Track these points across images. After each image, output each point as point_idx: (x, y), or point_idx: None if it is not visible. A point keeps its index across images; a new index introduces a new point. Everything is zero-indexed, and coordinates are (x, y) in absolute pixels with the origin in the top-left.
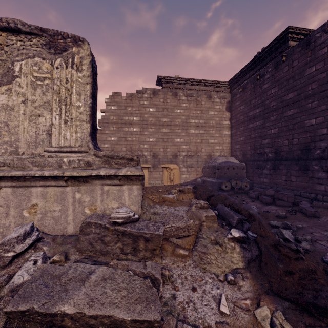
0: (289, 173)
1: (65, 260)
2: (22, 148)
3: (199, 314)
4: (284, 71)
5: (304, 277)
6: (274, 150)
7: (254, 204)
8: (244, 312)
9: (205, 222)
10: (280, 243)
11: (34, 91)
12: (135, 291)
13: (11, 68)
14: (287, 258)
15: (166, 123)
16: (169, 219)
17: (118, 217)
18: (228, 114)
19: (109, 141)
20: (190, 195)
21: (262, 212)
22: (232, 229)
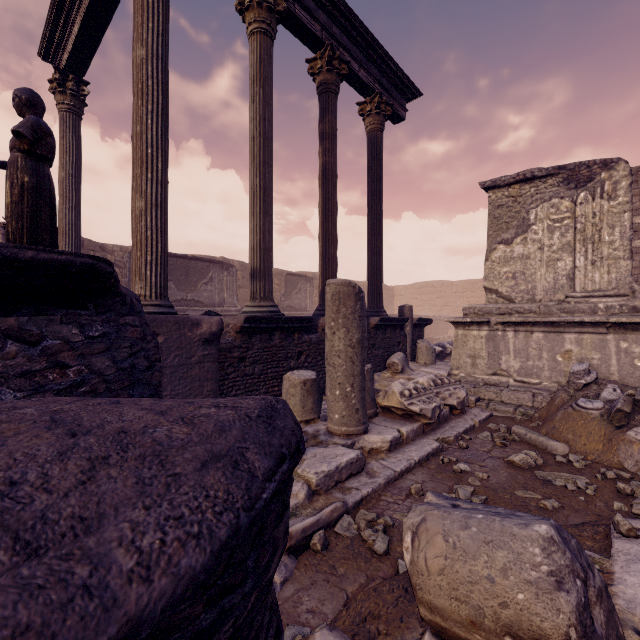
0: None
1: None
2: (538, 295)
3: None
4: None
5: None
6: None
7: None
8: None
9: None
10: None
11: (551, 235)
12: None
13: (526, 217)
14: None
15: None
16: None
17: None
18: None
19: None
20: None
21: None
22: None
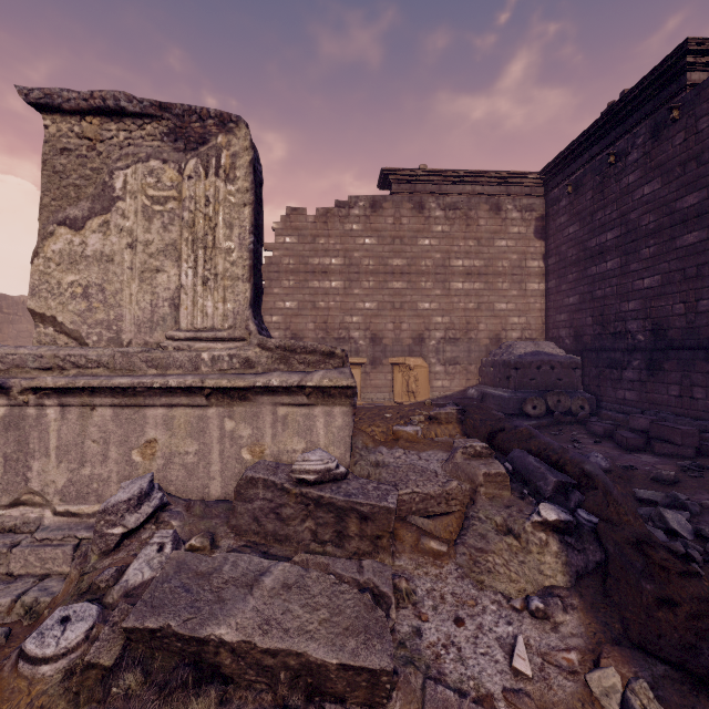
0: (689, 381)
1: (211, 548)
2: (127, 333)
3: (468, 671)
4: (675, 143)
5: (702, 614)
6: (651, 326)
7: (602, 449)
8: (565, 675)
9: (484, 486)
10: (648, 539)
11: (149, 224)
12: (343, 612)
13: (109, 183)
14: (663, 570)
15: (399, 269)
16: (408, 476)
17: (307, 469)
18: (539, 244)
19: (282, 309)
20: (453, 427)
21: (619, 469)
22: (542, 503)
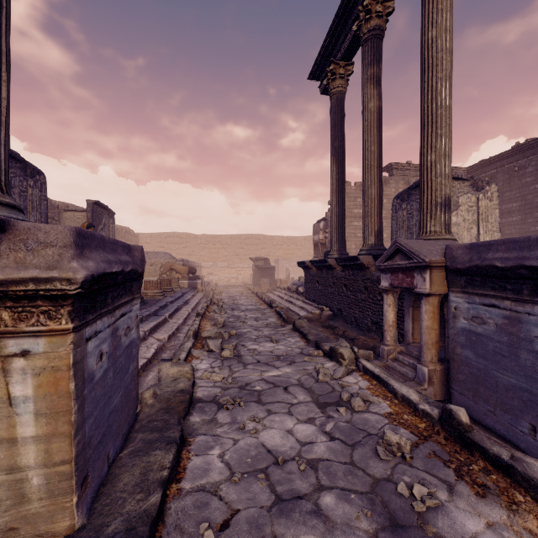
0: None
1: None
2: None
3: None
4: None
5: None
6: None
7: None
8: None
9: None
10: None
11: (468, 214)
12: None
13: (457, 201)
14: None
15: None
16: None
17: None
18: None
19: None
20: None
21: None
22: None
